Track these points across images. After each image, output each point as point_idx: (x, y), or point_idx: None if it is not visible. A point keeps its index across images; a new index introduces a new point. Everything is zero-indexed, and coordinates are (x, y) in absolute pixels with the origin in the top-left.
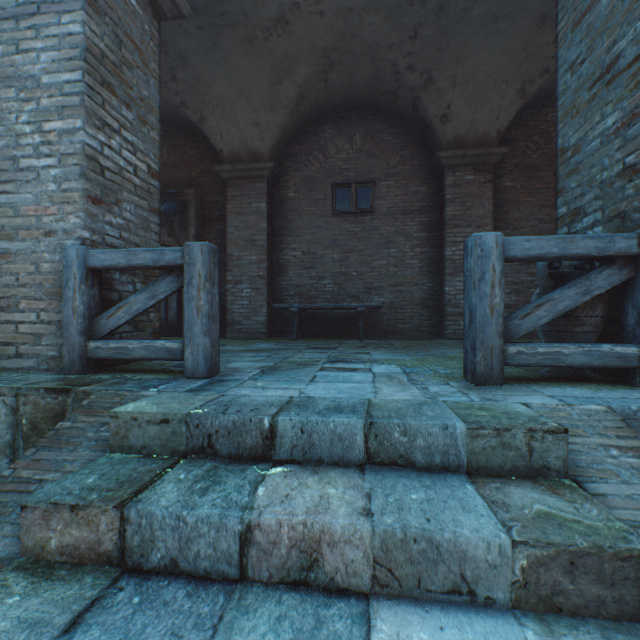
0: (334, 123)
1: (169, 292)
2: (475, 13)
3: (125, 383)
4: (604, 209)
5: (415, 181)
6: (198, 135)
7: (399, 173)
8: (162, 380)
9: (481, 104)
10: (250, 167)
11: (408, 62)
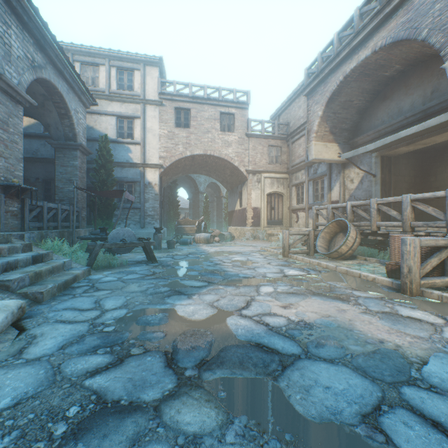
0: None
1: None
2: None
3: None
4: None
5: None
6: None
7: None
8: None
9: None
10: None
11: None
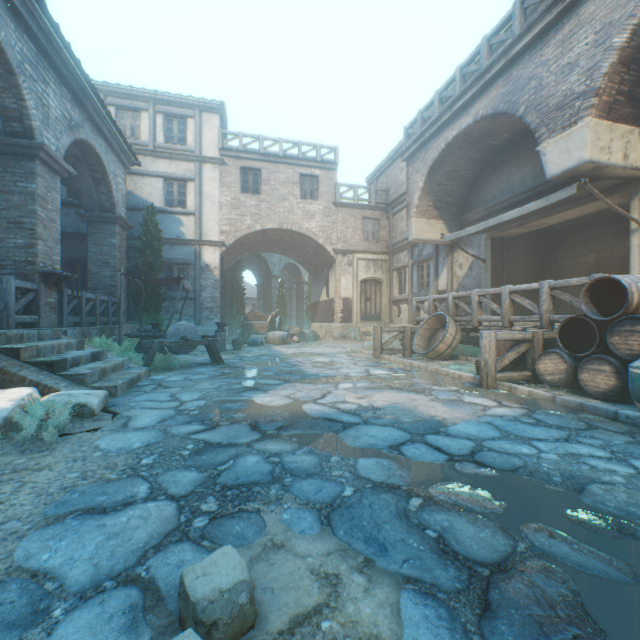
0: None
1: None
2: None
3: None
4: (18, 270)
5: None
6: None
7: None
8: None
9: None
10: None
11: None
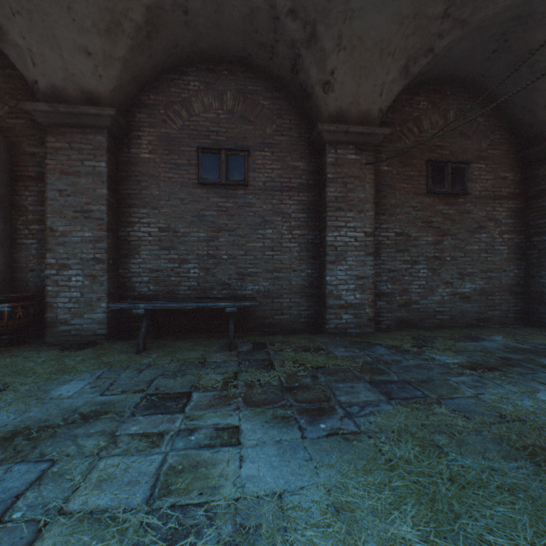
0: (200, 74)
1: None
2: None
3: None
4: None
5: (294, 155)
6: (6, 59)
7: (276, 144)
8: None
9: (366, 76)
10: (80, 111)
11: (290, 4)
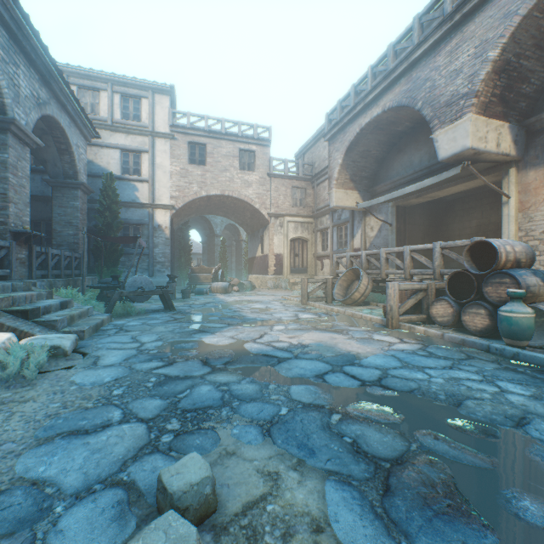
0: None
1: None
2: None
3: None
4: None
5: None
6: None
7: None
8: None
9: None
10: None
11: None
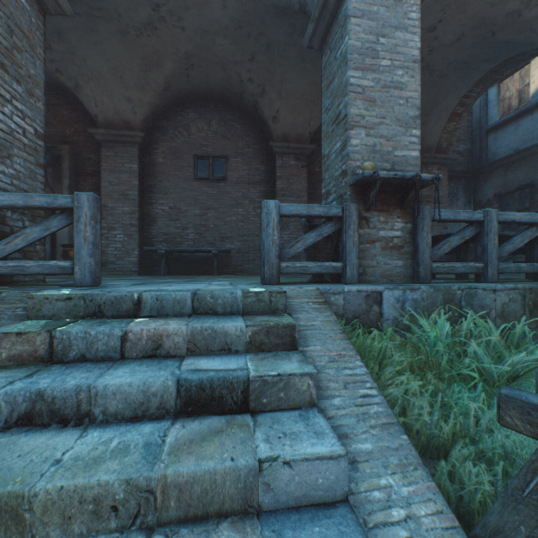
0: (196, 108)
1: (61, 226)
2: (291, 54)
3: (26, 289)
4: (336, 192)
5: (257, 160)
6: (72, 98)
7: (245, 153)
8: (56, 287)
9: (299, 114)
10: (123, 134)
11: (249, 76)
